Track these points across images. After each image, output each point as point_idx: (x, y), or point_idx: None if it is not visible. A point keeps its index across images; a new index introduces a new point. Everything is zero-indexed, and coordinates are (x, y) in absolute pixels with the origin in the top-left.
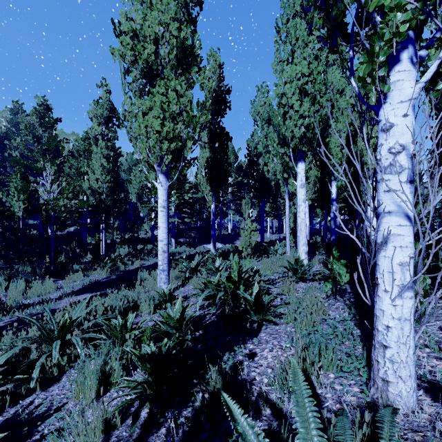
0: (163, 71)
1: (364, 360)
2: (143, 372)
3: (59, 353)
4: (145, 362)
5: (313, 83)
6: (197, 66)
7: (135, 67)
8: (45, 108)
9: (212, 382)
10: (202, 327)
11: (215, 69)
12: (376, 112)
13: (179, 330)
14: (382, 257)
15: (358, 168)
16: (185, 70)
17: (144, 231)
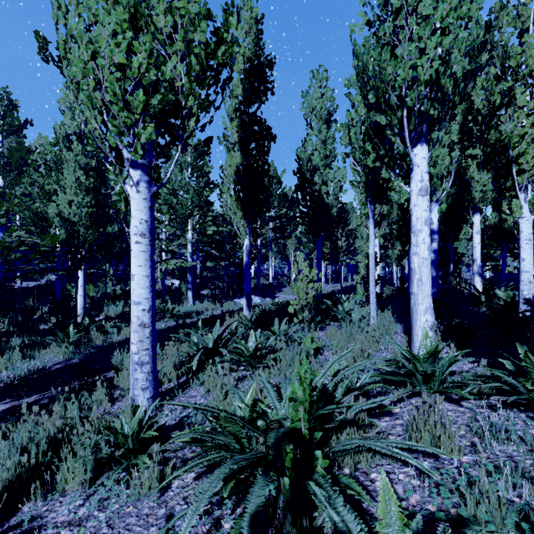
0: None
1: None
2: None
3: None
4: None
5: None
6: None
7: None
8: (6, 104)
9: None
10: None
11: (250, 25)
12: None
13: None
14: None
15: None
16: None
17: None
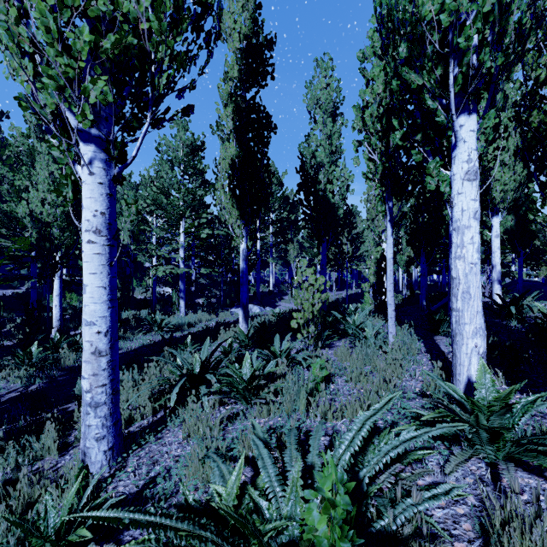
0: None
1: None
2: None
3: None
4: None
5: None
6: None
7: None
8: None
9: None
10: None
11: None
12: None
13: None
14: None
15: None
16: None
17: (143, 288)
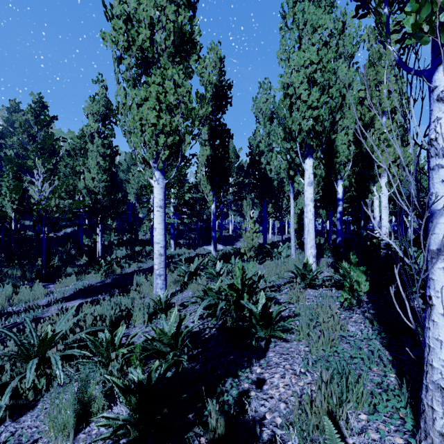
0: (159, 59)
1: (403, 396)
2: (128, 407)
3: (37, 372)
4: (129, 395)
5: (322, 71)
6: (197, 55)
7: (129, 54)
8: (40, 106)
9: (212, 423)
10: (200, 341)
11: (216, 63)
12: (426, 78)
13: (174, 347)
14: (439, 270)
15: (399, 153)
16: (183, 57)
17: (143, 232)
